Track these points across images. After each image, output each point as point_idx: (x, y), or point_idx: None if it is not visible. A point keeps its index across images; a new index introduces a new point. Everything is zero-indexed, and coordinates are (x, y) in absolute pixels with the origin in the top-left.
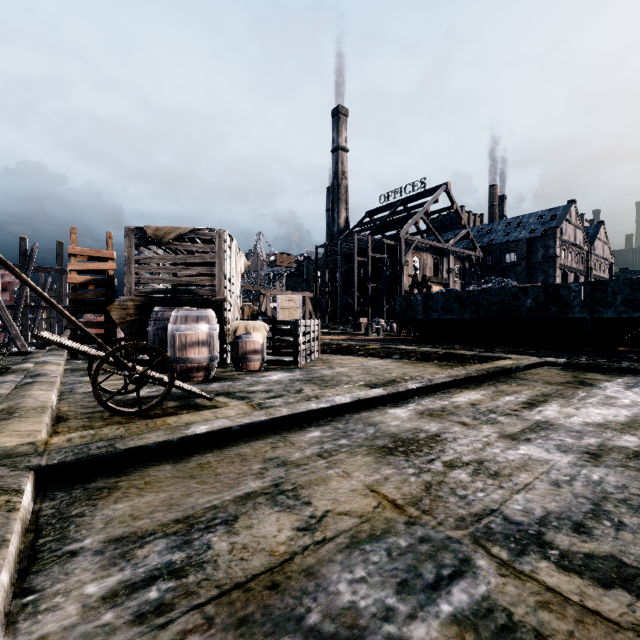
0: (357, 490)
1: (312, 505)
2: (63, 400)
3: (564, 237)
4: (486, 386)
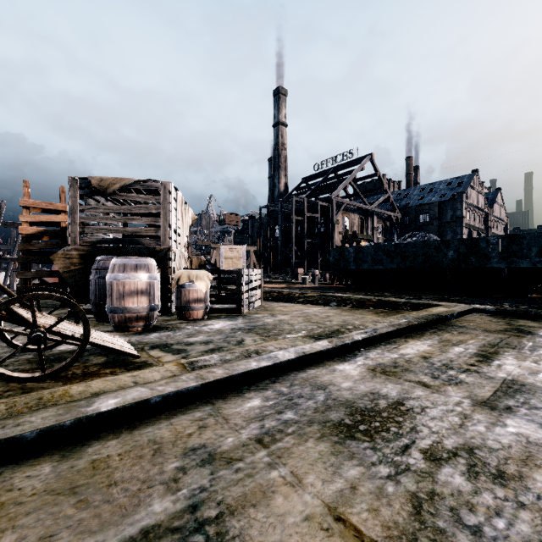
0: (314, 517)
1: None
2: None
3: (469, 201)
4: (429, 335)
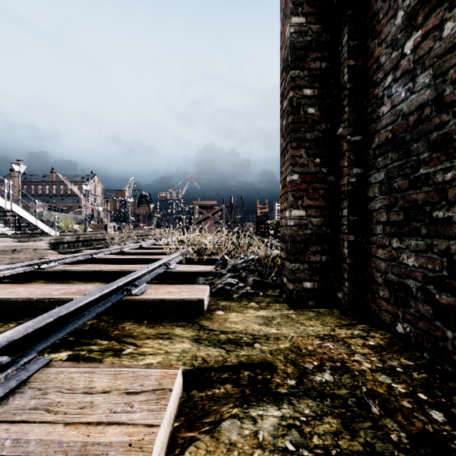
0: None
1: None
2: None
3: None
4: None
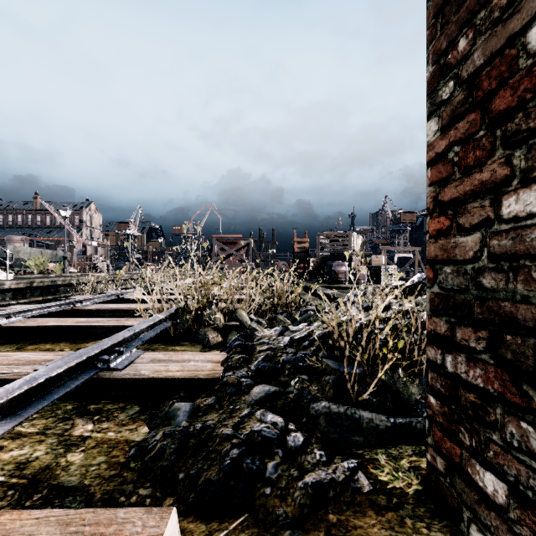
0: None
1: None
2: None
3: None
4: None
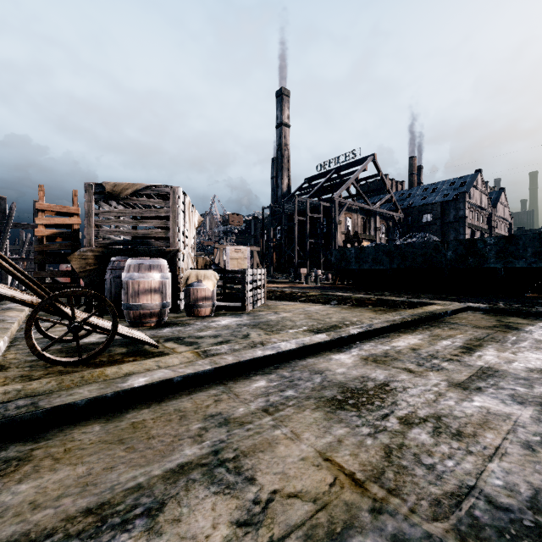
0: (308, 458)
1: (256, 482)
2: (13, 347)
3: (472, 201)
4: (421, 330)
